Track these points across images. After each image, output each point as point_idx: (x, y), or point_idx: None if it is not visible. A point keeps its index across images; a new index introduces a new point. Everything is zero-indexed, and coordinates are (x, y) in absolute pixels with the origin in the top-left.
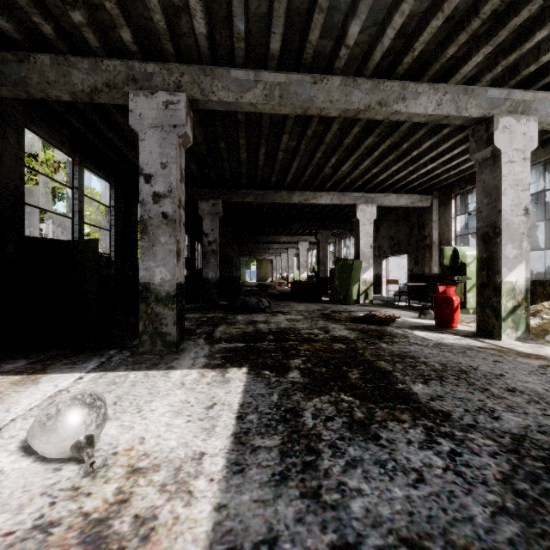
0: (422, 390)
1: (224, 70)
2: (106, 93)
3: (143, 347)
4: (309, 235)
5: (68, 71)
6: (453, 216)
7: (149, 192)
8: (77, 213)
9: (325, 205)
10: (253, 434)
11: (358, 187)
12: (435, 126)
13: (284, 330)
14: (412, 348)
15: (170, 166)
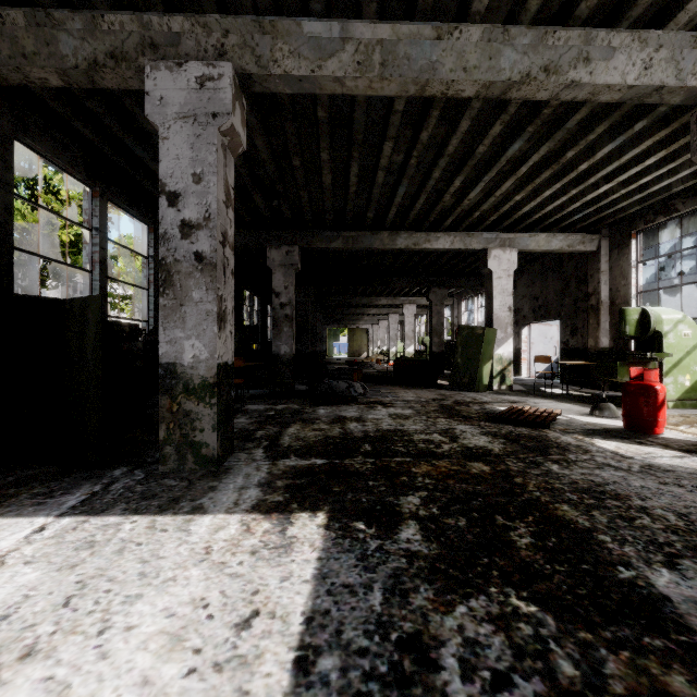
0: (676, 588)
1: (292, 21)
2: (112, 69)
3: (165, 465)
4: (418, 295)
5: (52, 36)
6: (633, 263)
7: (175, 221)
8: (98, 264)
9: (441, 253)
10: None
11: (491, 225)
12: (621, 120)
13: (386, 434)
14: (606, 475)
15: (207, 178)
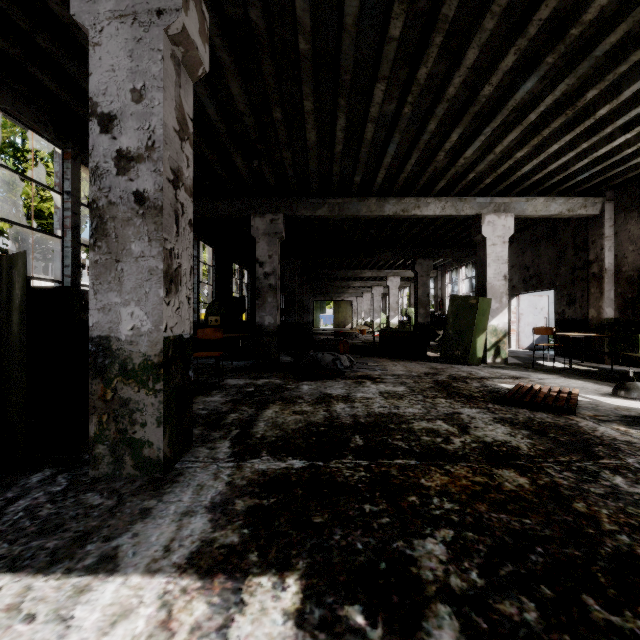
0: None
1: None
2: None
3: (96, 469)
4: (401, 268)
5: None
6: None
7: (110, 152)
8: (69, 230)
9: (428, 223)
10: None
11: (484, 190)
12: None
13: (380, 420)
14: None
15: (150, 95)
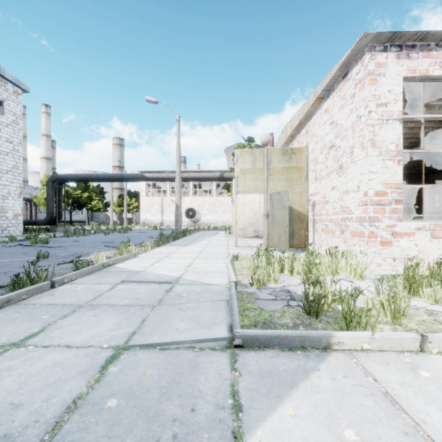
0: None
1: None
2: None
3: None
4: None
5: None
6: None
7: None
8: None
9: None
10: None
11: None
12: None
13: None
14: None
15: None
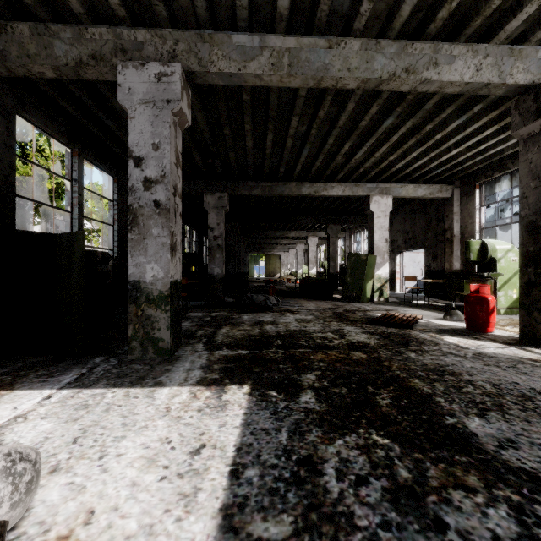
0: (482, 429)
1: (225, 34)
2: (93, 66)
3: (132, 355)
4: (318, 229)
5: (49, 42)
6: (477, 207)
7: (140, 178)
8: (76, 207)
9: (335, 198)
10: (252, 509)
11: (372, 178)
12: (464, 103)
13: (293, 333)
14: (447, 360)
15: (163, 147)
